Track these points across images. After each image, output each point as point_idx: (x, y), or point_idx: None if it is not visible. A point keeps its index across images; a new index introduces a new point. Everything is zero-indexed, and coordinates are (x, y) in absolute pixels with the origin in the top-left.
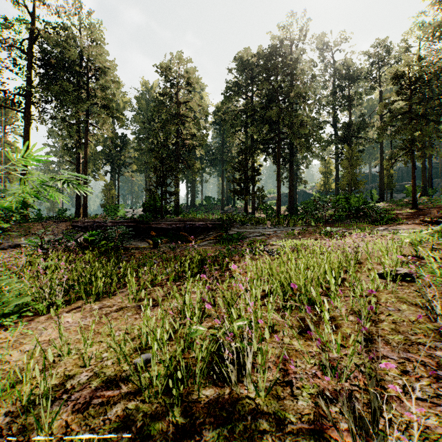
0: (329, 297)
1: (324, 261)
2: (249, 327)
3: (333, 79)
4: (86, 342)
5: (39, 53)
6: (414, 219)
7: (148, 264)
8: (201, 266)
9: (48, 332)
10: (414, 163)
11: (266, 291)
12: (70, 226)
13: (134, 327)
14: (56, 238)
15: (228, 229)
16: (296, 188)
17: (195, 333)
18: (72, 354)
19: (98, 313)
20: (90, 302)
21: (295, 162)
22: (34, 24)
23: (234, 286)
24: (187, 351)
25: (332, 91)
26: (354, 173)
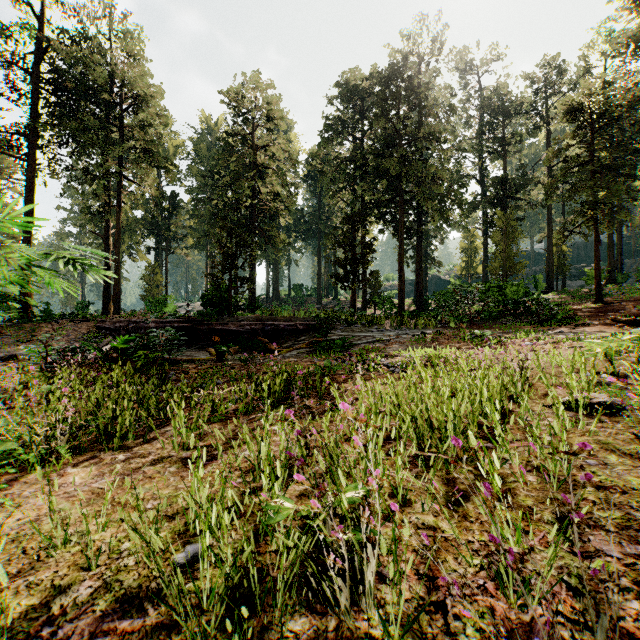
0: (489, 441)
1: (479, 383)
2: (366, 496)
3: (480, 115)
4: (96, 523)
5: (49, 72)
6: (600, 318)
7: (206, 387)
8: (287, 389)
9: (38, 502)
10: (597, 236)
11: (392, 436)
12: (93, 327)
13: (178, 494)
14: (70, 346)
15: (327, 333)
16: (426, 273)
17: (277, 514)
18: (72, 544)
19: (123, 467)
20: (112, 449)
21: (425, 235)
22: (40, 29)
23: (341, 429)
24: (263, 540)
25: (478, 132)
26: (511, 251)
